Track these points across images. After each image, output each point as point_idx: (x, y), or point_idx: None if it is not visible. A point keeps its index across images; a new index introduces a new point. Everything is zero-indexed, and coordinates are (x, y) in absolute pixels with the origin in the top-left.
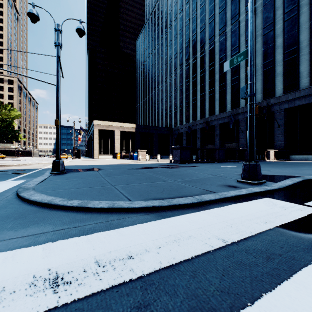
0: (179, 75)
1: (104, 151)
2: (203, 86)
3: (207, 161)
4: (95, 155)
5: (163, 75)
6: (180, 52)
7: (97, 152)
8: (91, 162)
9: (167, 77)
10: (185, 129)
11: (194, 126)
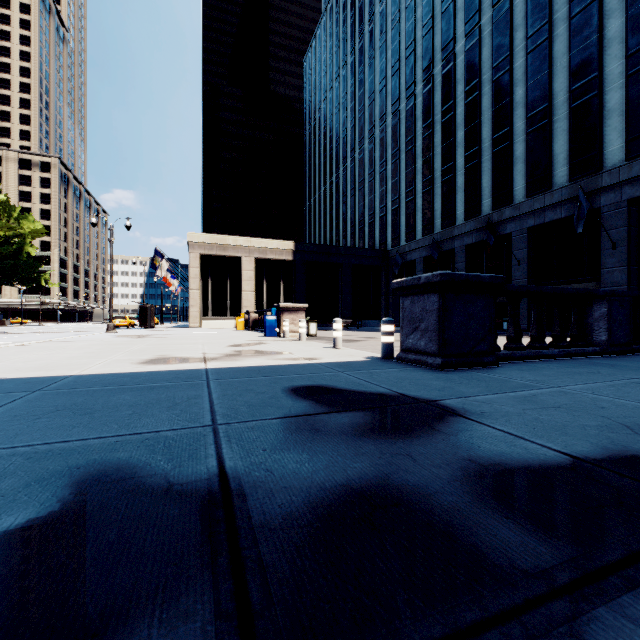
0: (406, 115)
1: (215, 310)
2: (475, 129)
3: (564, 351)
4: (191, 320)
5: (365, 124)
6: (408, 54)
7: (198, 313)
8: (69, 350)
9: (375, 127)
10: (422, 253)
11: (448, 240)
